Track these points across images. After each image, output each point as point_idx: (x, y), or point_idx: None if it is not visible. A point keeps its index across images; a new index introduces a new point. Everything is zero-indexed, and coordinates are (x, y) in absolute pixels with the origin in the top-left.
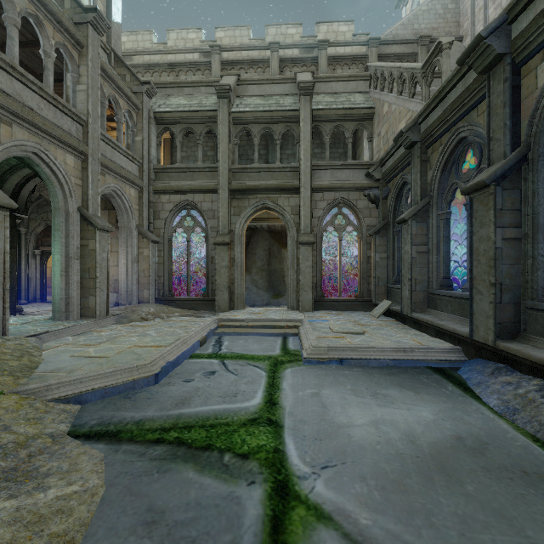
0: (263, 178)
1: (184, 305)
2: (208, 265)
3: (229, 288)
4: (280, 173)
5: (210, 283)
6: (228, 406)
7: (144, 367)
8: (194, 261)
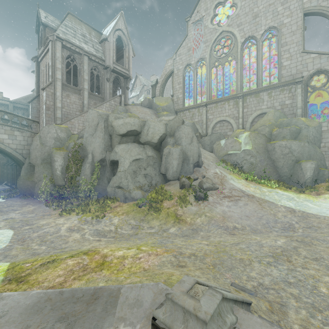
0: None
1: None
2: None
3: None
4: None
5: None
6: None
7: None
8: None
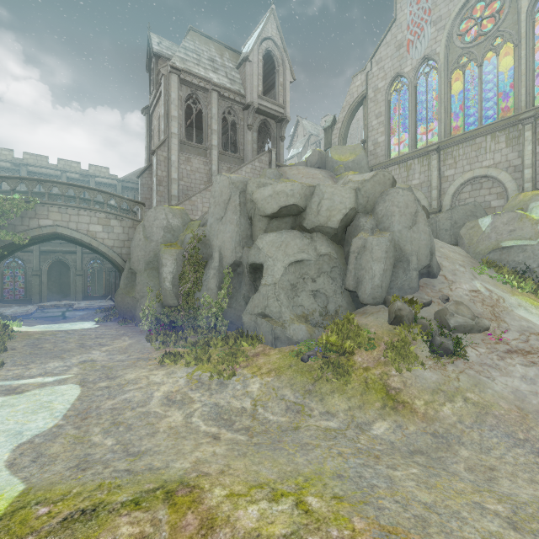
0: (58, 246)
1: (12, 303)
2: (27, 284)
3: (40, 294)
4: (67, 245)
5: (28, 292)
6: (54, 315)
7: (28, 312)
8: (7, 279)
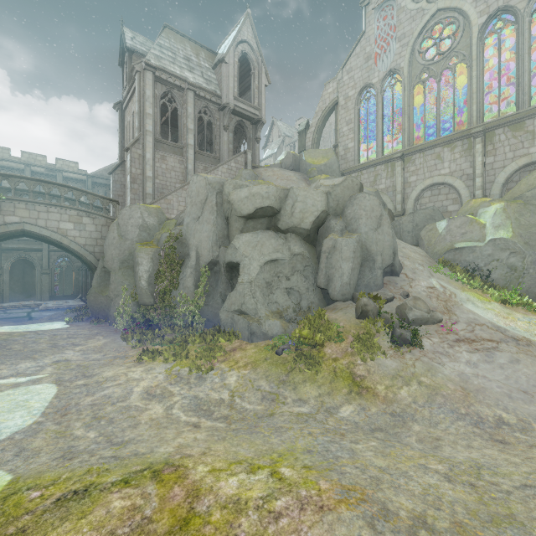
0: (21, 243)
1: None
2: None
3: (1, 294)
4: (32, 242)
5: None
6: (18, 316)
7: None
8: None
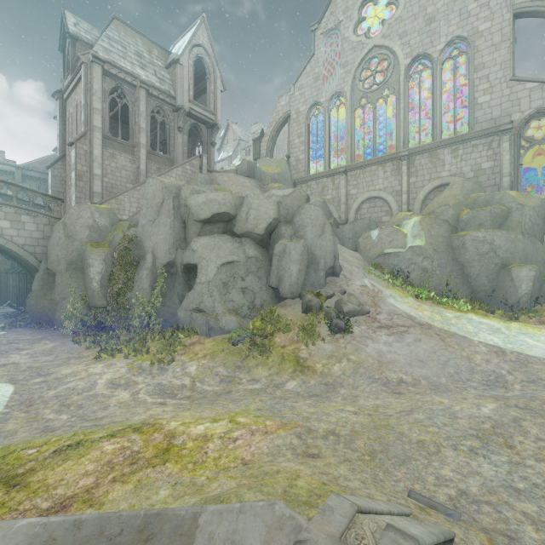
0: None
1: None
2: None
3: None
4: None
5: None
6: None
7: None
8: None
